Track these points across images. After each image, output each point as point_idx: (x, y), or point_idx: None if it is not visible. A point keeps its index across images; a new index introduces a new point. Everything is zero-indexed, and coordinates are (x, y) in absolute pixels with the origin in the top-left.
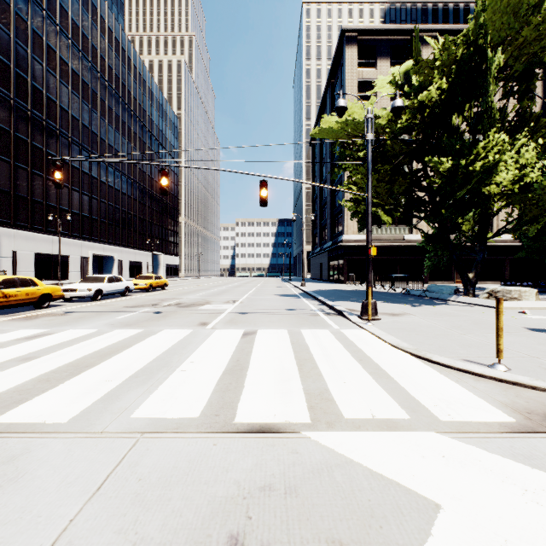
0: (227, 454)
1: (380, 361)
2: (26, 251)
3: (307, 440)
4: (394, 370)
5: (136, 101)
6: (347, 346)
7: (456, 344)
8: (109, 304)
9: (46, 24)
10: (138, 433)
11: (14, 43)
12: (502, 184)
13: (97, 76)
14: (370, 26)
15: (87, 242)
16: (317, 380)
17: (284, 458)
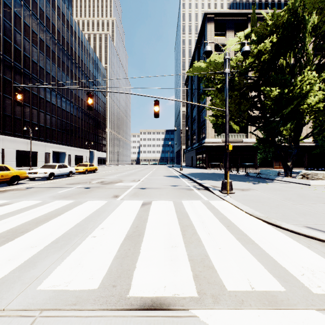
0: None
1: (243, 227)
2: (11, 149)
3: (196, 321)
4: (256, 236)
5: (80, 58)
6: (216, 214)
7: (294, 212)
8: (57, 182)
9: (23, 9)
10: (38, 310)
11: (3, 20)
12: (313, 104)
13: (55, 42)
14: (222, 10)
15: (49, 143)
16: (198, 245)
17: None
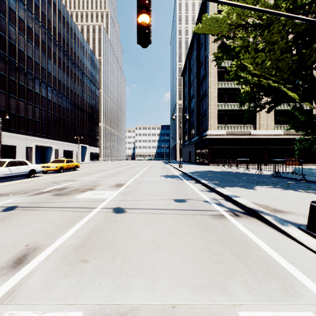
0: None
1: None
2: None
3: None
4: None
5: (69, 46)
6: None
7: None
8: None
9: None
10: None
11: None
12: None
13: (39, 24)
14: None
15: (31, 137)
16: None
17: None
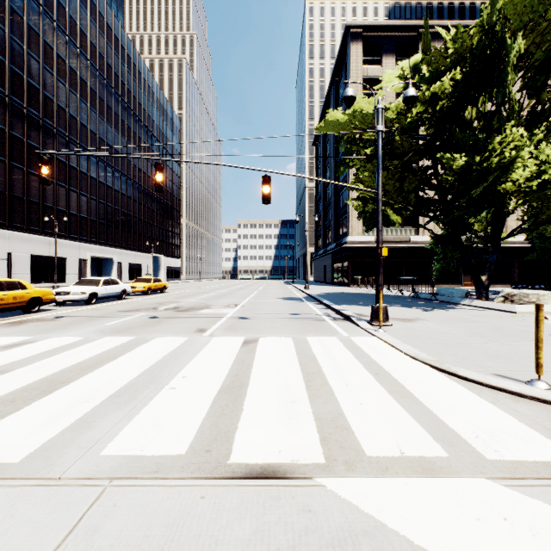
0: (217, 513)
1: (399, 375)
2: (22, 253)
3: (322, 490)
4: (417, 388)
5: (136, 101)
6: (359, 357)
7: (481, 354)
8: (103, 309)
9: (43, 20)
10: (106, 479)
11: (9, 38)
12: (521, 181)
13: (96, 74)
14: (375, 21)
15: (85, 244)
16: (329, 400)
17: (293, 520)
